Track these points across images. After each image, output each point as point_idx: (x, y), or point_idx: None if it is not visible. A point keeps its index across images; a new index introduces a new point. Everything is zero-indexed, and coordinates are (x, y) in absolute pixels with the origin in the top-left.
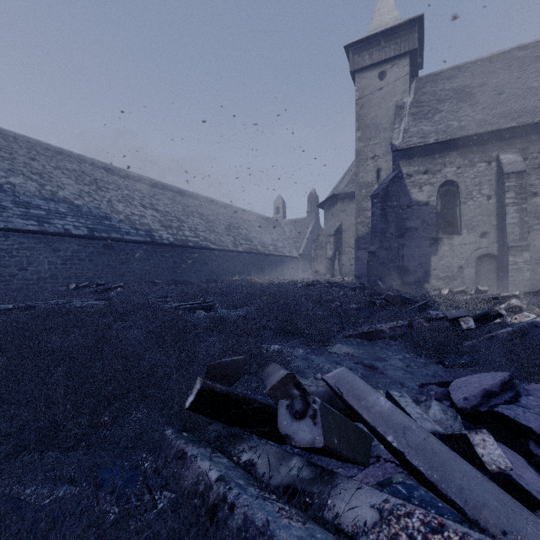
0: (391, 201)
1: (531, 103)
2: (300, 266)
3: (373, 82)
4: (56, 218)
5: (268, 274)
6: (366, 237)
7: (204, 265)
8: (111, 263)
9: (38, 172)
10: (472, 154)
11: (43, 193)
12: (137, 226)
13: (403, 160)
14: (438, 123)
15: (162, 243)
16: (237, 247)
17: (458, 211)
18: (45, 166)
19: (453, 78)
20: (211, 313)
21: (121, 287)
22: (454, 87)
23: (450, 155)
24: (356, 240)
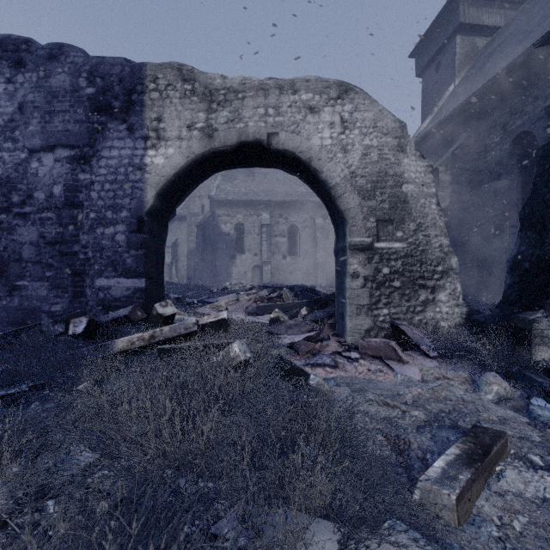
0: (208, 230)
1: (276, 188)
2: None
3: None
4: None
5: None
6: (195, 251)
7: None
8: None
9: None
10: (251, 210)
11: None
12: None
13: (216, 206)
14: (235, 187)
15: None
16: None
17: (245, 240)
18: None
19: None
20: None
21: None
22: None
23: (240, 208)
24: (188, 252)
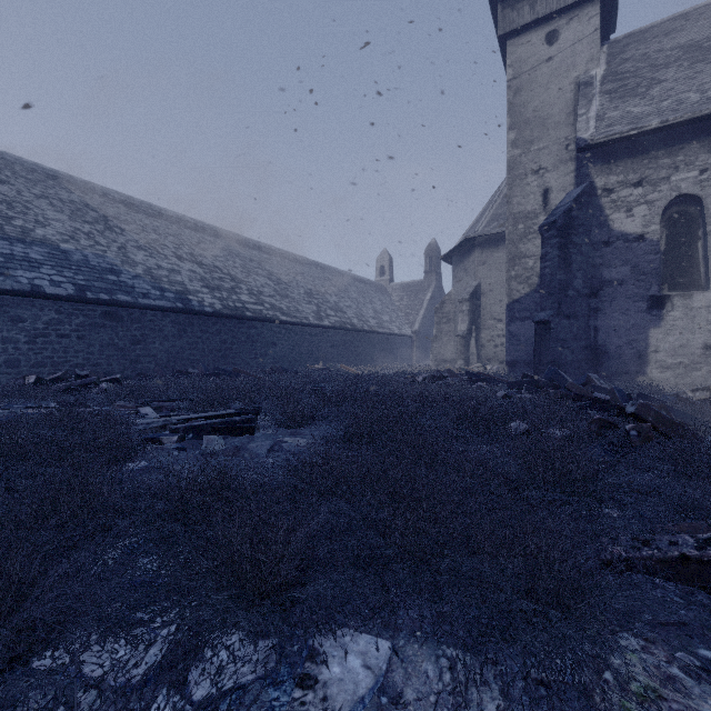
0: (576, 234)
1: None
2: (415, 348)
3: (536, 49)
4: (22, 269)
5: (368, 360)
6: (525, 300)
7: (271, 346)
8: (116, 342)
9: (6, 200)
10: None
11: (7, 230)
12: (164, 285)
13: (597, 165)
14: (659, 99)
15: (202, 311)
16: (322, 320)
17: (700, 248)
18: (22, 193)
19: (677, 32)
20: (241, 439)
21: (117, 380)
22: (681, 43)
23: (686, 150)
24: (508, 305)
